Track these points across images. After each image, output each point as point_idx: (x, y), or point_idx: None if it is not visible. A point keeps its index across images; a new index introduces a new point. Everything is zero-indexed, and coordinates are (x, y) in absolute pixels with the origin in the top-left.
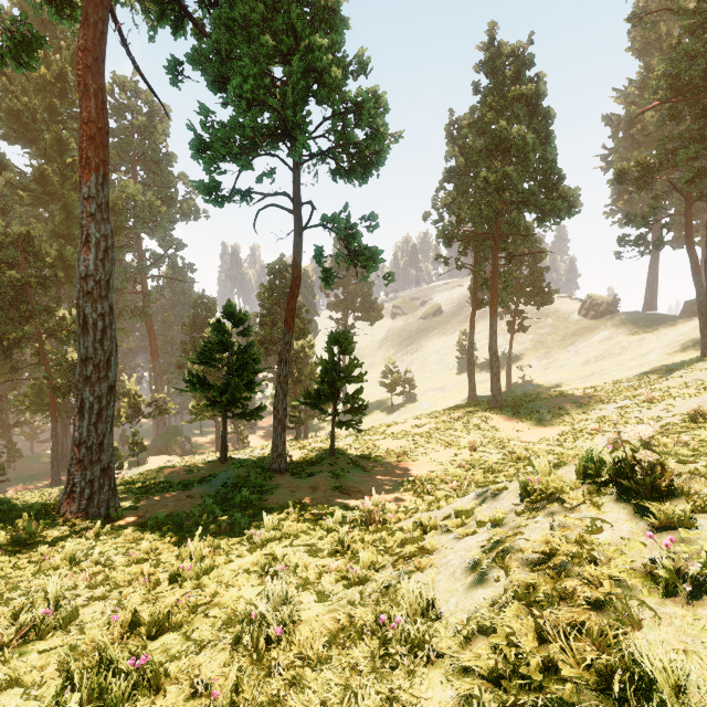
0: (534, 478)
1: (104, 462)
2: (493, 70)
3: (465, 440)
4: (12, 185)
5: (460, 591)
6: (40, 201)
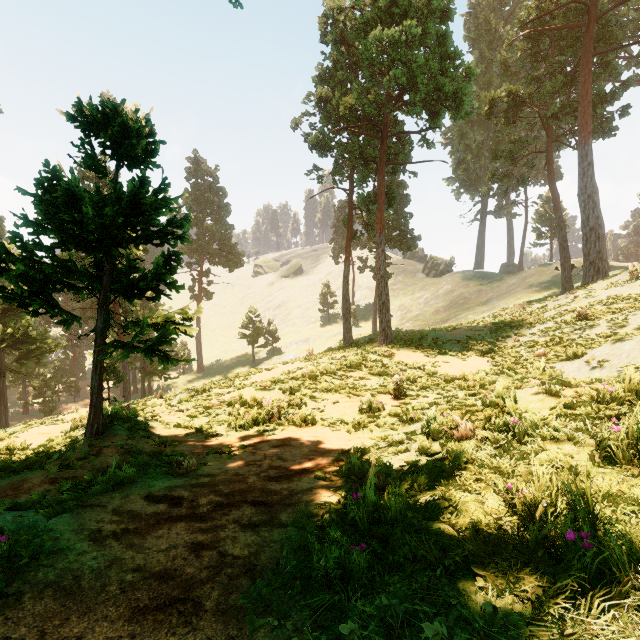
0: None
1: None
2: None
3: (372, 381)
4: None
5: None
6: None
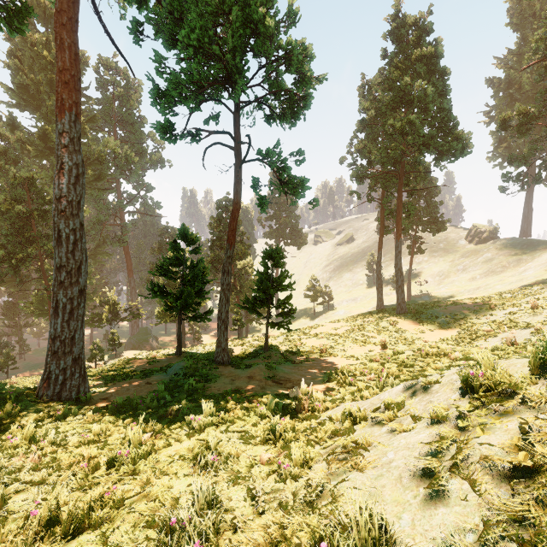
0: (477, 372)
1: (75, 353)
2: (398, 37)
3: (376, 339)
4: (22, 141)
5: (413, 505)
6: (43, 154)
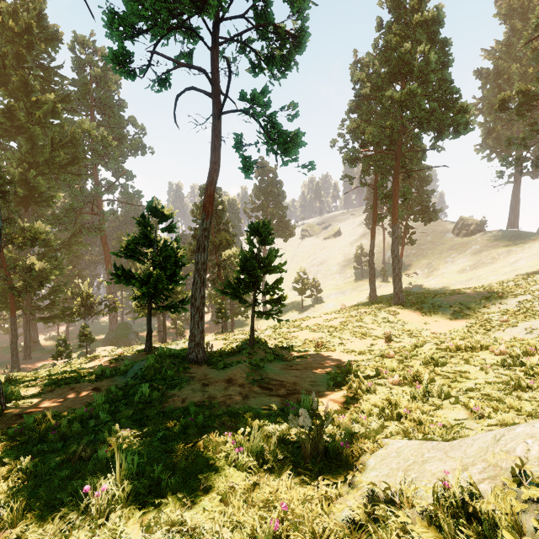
0: None
1: None
2: (396, 4)
3: (377, 331)
4: None
5: None
6: (10, 134)
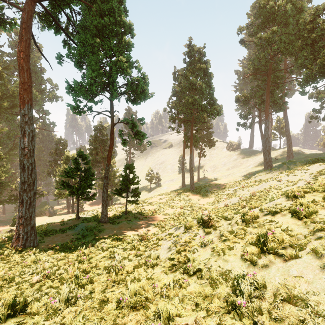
0: (187, 223)
1: (32, 224)
2: (190, 55)
3: (179, 204)
4: None
5: (165, 253)
6: None
